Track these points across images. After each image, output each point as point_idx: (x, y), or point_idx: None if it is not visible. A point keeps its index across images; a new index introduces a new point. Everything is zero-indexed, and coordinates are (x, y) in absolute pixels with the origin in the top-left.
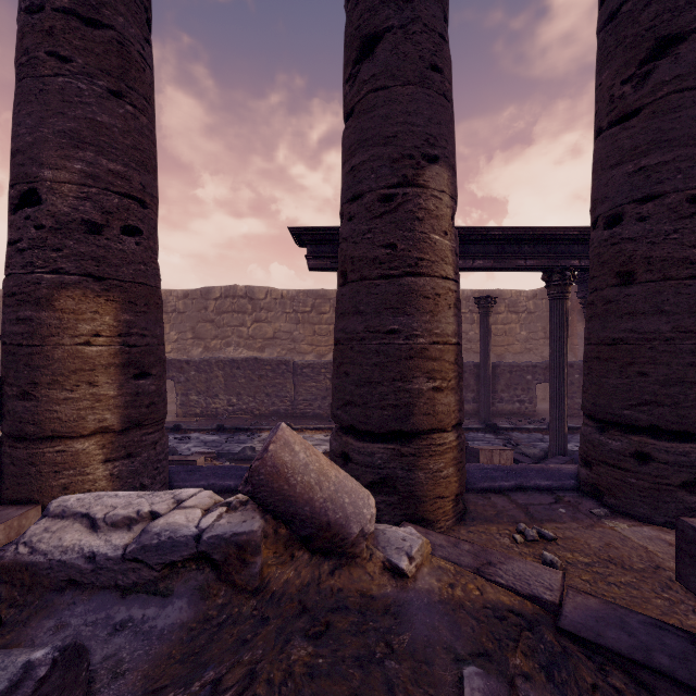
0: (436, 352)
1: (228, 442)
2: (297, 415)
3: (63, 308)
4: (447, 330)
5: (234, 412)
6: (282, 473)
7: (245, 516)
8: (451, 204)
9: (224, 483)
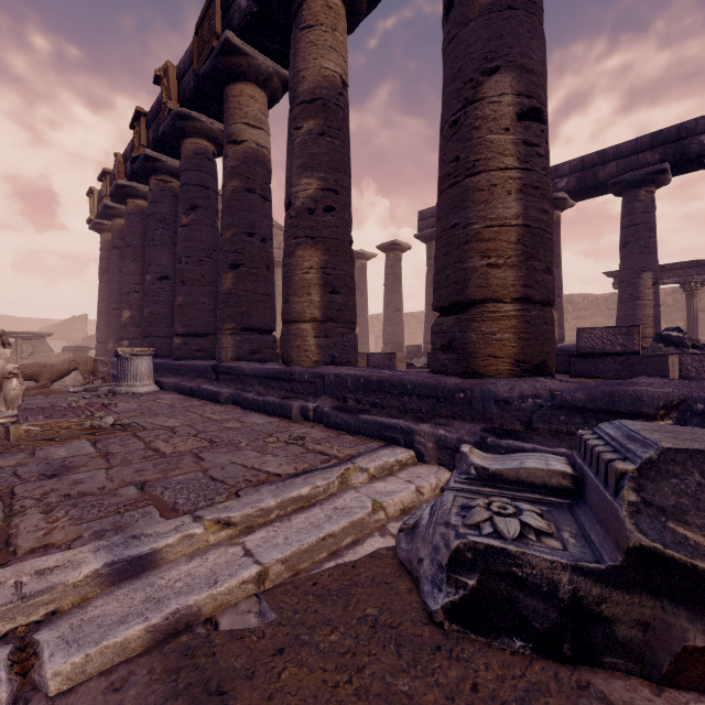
0: (644, 319)
1: None
2: None
3: None
4: (649, 313)
5: None
6: None
7: None
8: (652, 281)
9: None
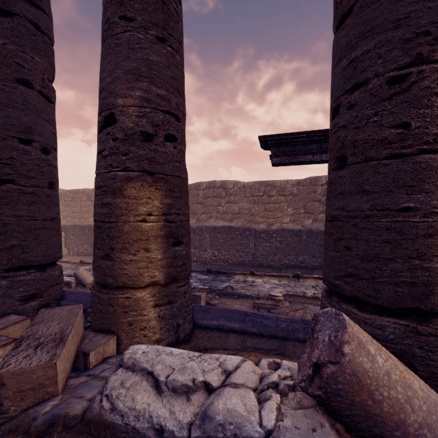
0: None
1: (214, 280)
2: (256, 265)
3: (129, 195)
4: None
5: (216, 261)
6: (363, 384)
7: (309, 418)
8: None
9: (230, 324)
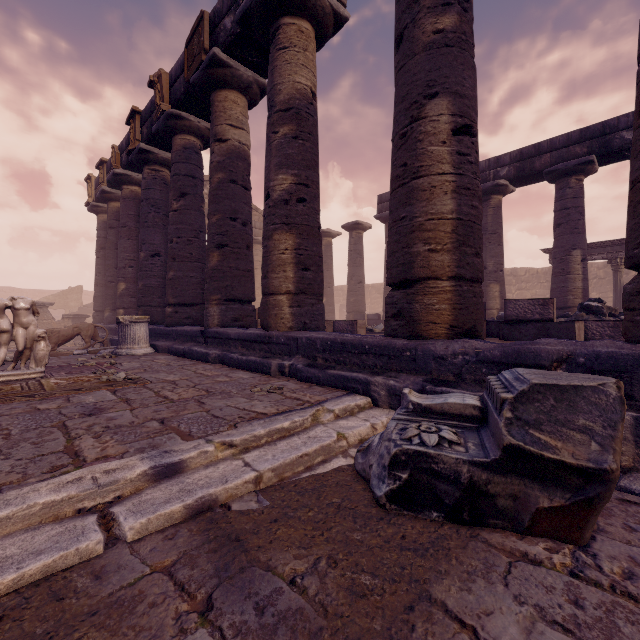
0: (574, 290)
1: None
2: None
3: (491, 287)
4: (578, 285)
5: None
6: None
7: None
8: (581, 257)
9: None
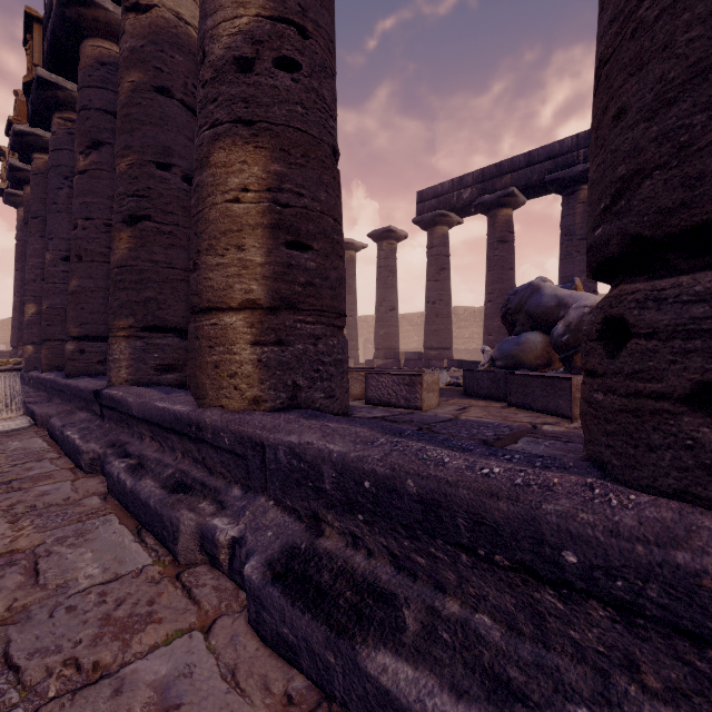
0: None
1: None
2: None
3: None
4: None
5: None
6: None
7: None
8: None
9: None
